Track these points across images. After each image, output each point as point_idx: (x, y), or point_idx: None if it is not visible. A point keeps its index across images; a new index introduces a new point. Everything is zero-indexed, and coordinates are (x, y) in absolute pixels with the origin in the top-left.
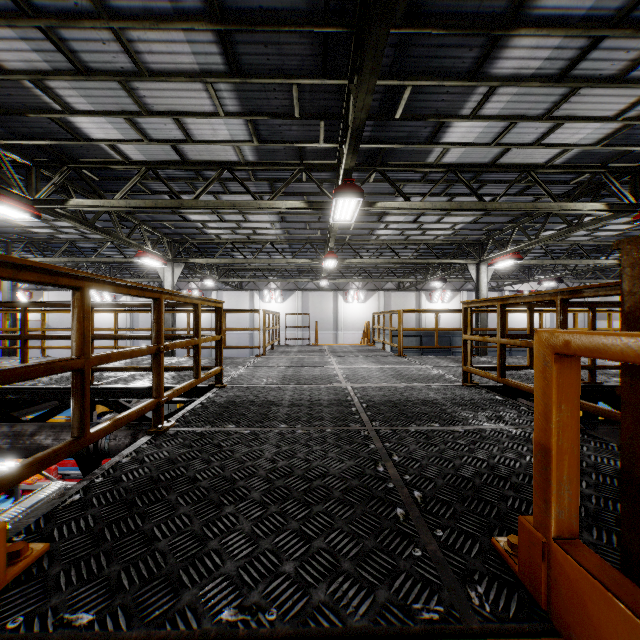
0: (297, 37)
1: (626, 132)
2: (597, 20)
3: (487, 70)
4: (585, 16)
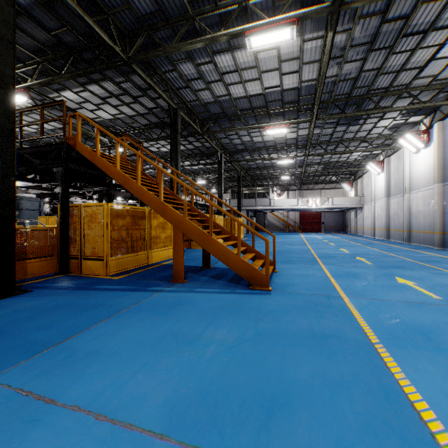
0: (32, 41)
1: (115, 120)
2: (112, 93)
3: (86, 86)
4: (110, 91)
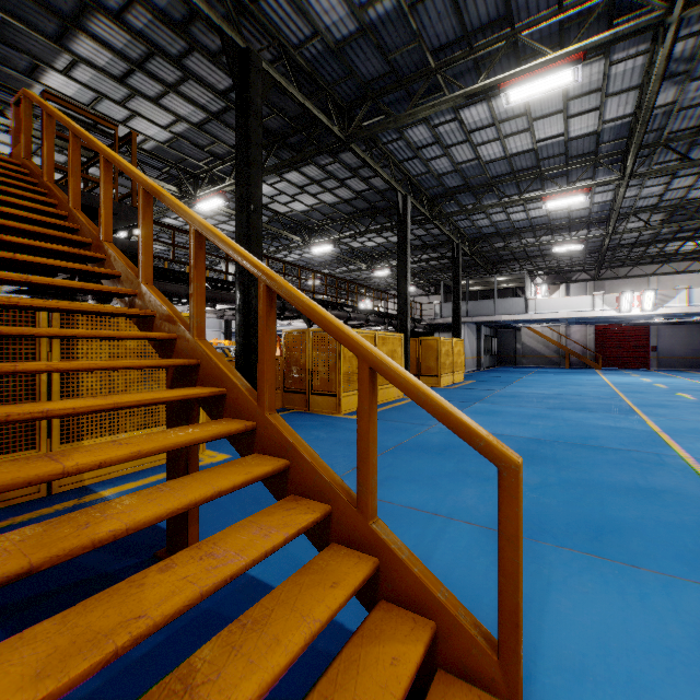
0: None
1: (178, 143)
2: (129, 58)
3: (68, 45)
4: (121, 51)
